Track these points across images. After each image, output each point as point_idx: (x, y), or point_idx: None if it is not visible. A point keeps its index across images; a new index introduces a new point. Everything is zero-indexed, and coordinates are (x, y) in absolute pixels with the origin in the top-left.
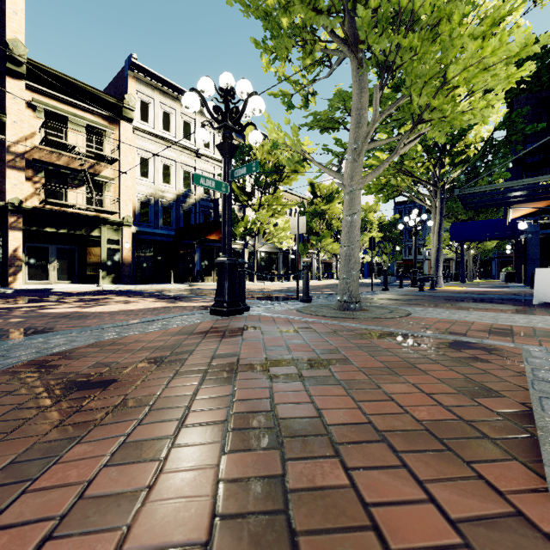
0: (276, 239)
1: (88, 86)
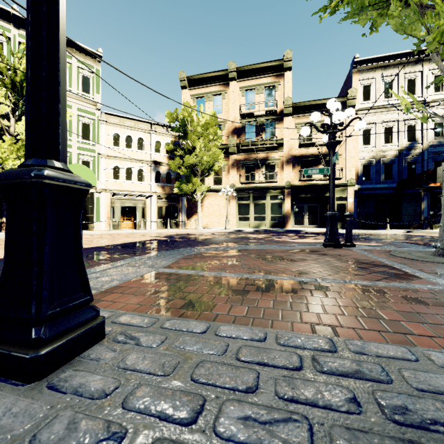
0: None
1: (323, 99)
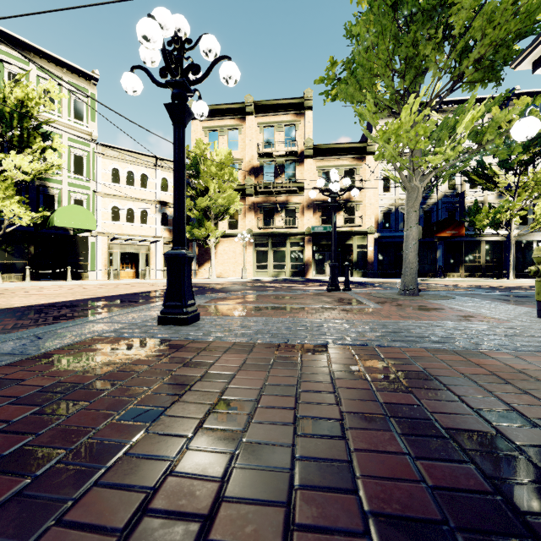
0: (537, 226)
1: (344, 143)
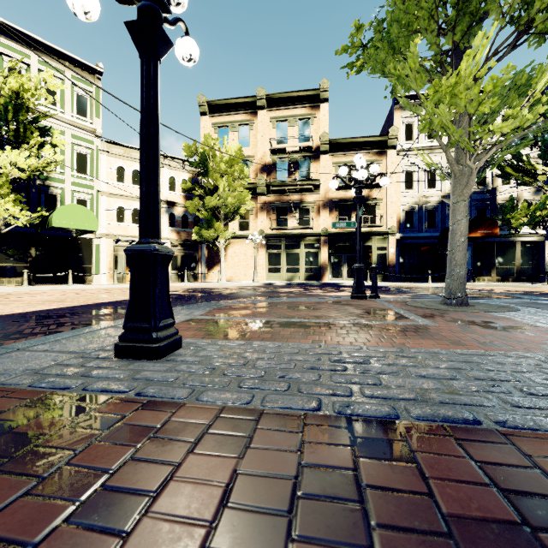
0: None
1: (363, 137)
